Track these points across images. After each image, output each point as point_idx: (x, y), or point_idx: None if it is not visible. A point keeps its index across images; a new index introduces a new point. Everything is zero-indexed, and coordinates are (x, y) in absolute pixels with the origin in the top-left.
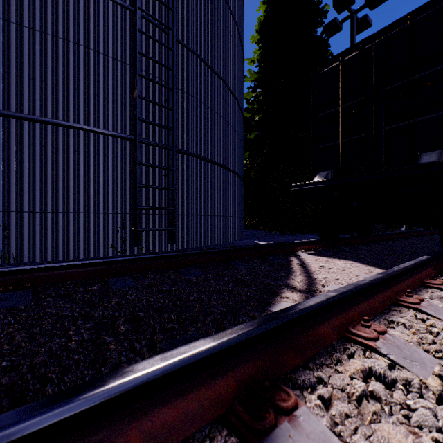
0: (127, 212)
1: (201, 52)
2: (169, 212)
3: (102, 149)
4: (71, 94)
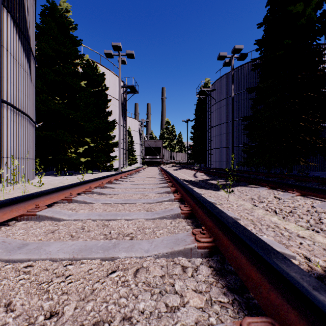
0: None
1: None
2: None
3: None
4: None
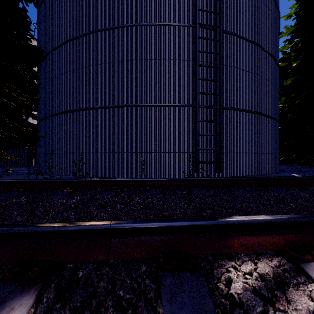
0: (190, 151)
1: (240, 32)
2: (217, 151)
3: (176, 115)
4: (162, 88)
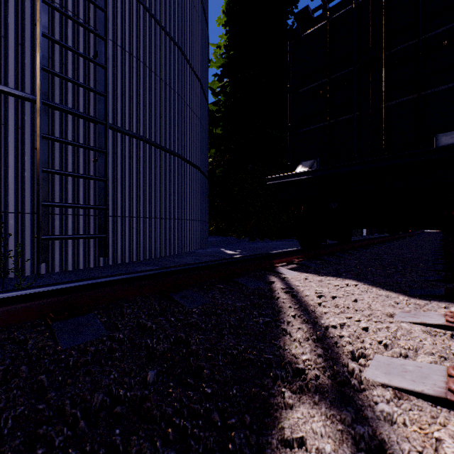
0: (26, 210)
1: (152, 6)
2: (100, 213)
3: None
4: None
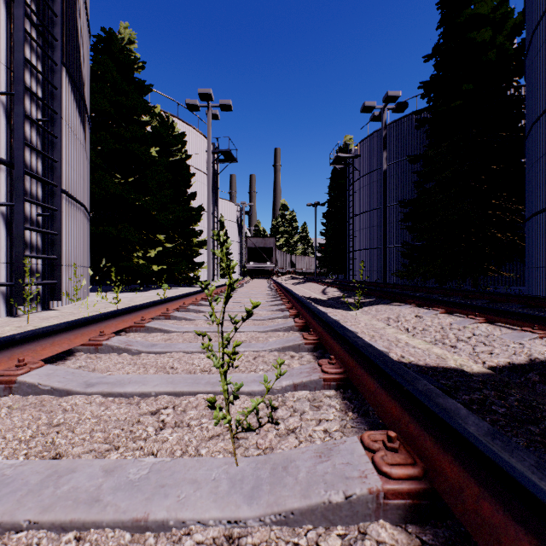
0: None
1: None
2: None
3: None
4: None
